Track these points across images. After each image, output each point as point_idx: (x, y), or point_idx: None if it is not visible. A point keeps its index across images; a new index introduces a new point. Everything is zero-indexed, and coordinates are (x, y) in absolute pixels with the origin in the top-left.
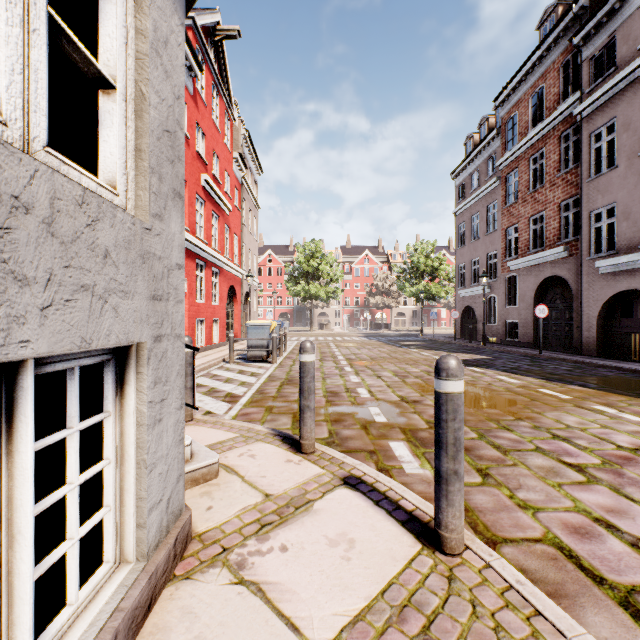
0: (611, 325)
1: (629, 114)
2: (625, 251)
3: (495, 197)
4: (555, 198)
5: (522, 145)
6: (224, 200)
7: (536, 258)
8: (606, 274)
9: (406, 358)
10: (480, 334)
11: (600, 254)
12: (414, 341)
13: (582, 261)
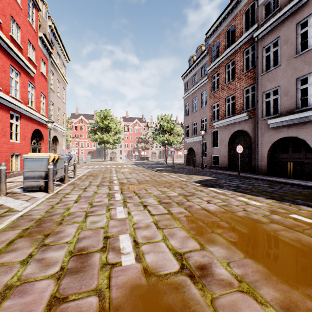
0: (275, 157)
1: (288, 34)
2: (285, 114)
3: (206, 88)
4: (241, 86)
5: (222, 58)
6: (25, 61)
7: (230, 120)
8: (273, 128)
9: (163, 181)
10: (197, 162)
11: (270, 116)
12: (163, 167)
13: (258, 121)
